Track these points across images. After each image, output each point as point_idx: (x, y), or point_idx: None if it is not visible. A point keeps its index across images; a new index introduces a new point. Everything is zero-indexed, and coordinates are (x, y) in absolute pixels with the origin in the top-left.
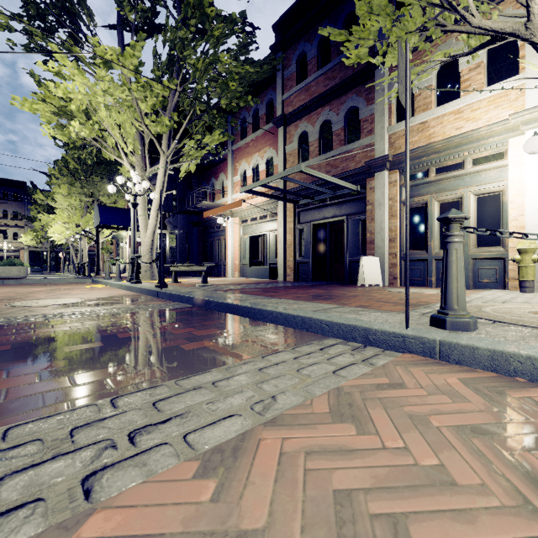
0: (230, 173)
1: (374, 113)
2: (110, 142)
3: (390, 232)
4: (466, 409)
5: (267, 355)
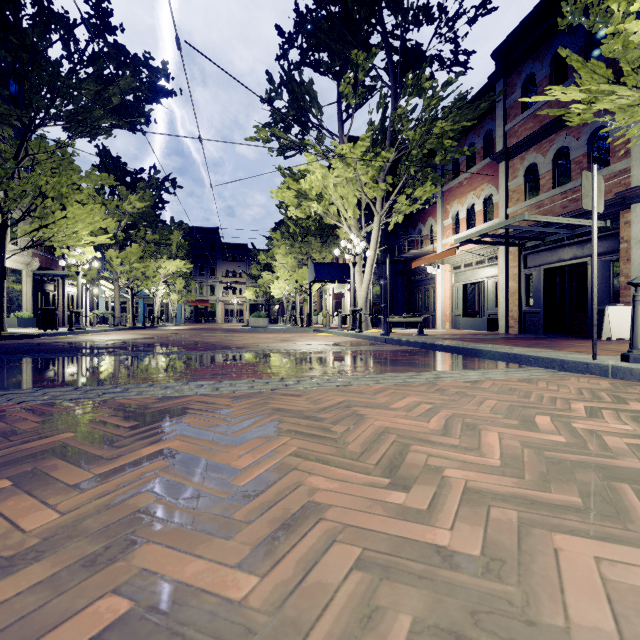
0: (440, 217)
1: None
2: (332, 210)
3: None
4: (594, 386)
5: (487, 369)
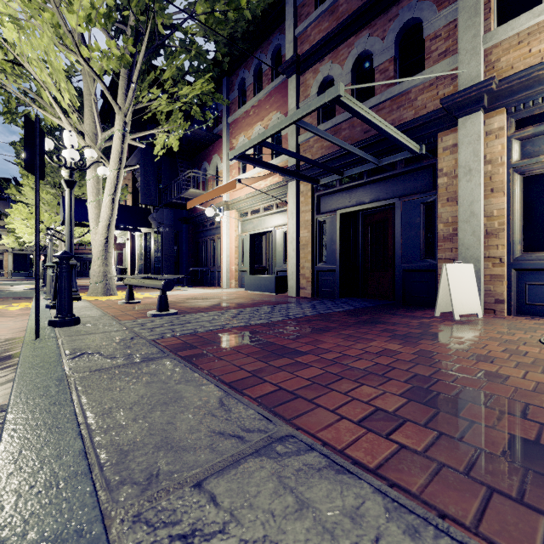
0: (225, 153)
1: (452, 21)
2: (45, 96)
3: (488, 219)
4: None
5: None
